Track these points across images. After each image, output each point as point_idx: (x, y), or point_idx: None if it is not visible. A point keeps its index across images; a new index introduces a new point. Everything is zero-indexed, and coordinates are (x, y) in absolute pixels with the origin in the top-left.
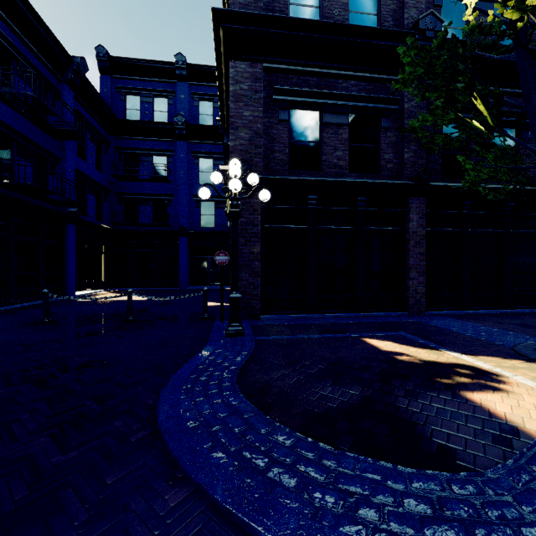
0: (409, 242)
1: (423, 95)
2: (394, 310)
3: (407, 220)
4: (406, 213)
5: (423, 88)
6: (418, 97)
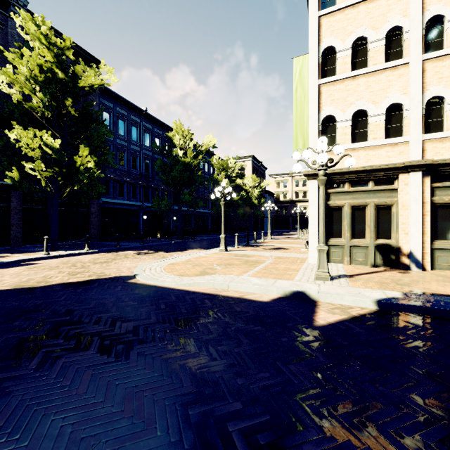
0: (12, 212)
1: (3, 155)
2: (2, 246)
3: (11, 201)
4: (10, 198)
5: (4, 151)
6: (0, 155)
